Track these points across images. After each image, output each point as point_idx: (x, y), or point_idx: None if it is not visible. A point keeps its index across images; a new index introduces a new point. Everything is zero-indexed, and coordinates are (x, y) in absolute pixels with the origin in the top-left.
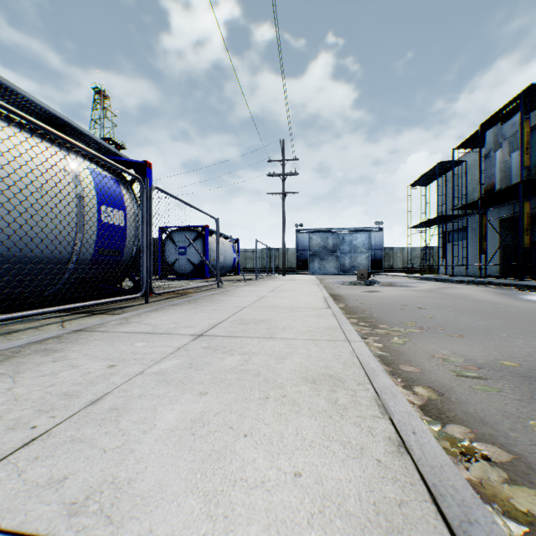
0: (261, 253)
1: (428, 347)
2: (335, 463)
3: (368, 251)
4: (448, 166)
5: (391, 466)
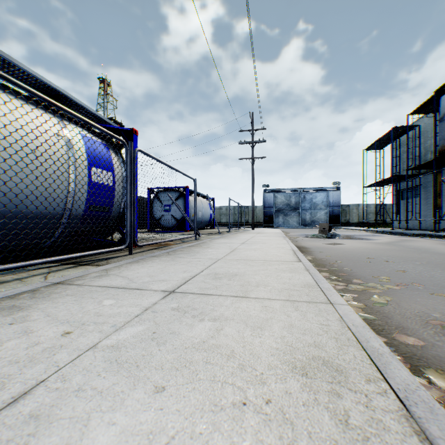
0: (233, 210)
1: (415, 308)
2: None
3: (326, 208)
4: (402, 130)
5: None
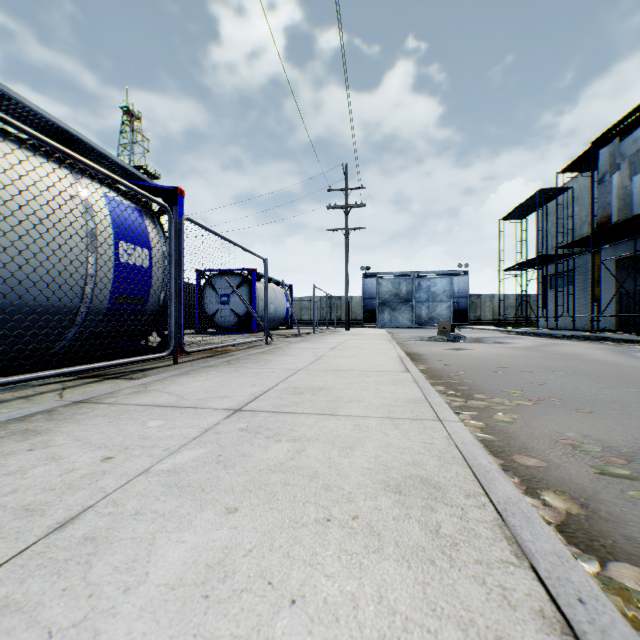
0: (320, 302)
1: (546, 427)
2: None
3: (449, 300)
4: (550, 194)
5: None
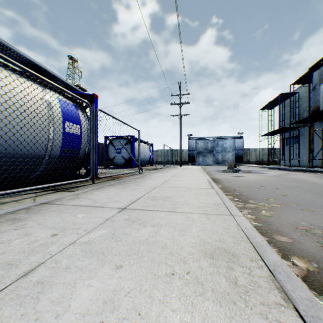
0: (166, 152)
1: (289, 219)
2: None
3: (233, 151)
4: (286, 96)
5: None
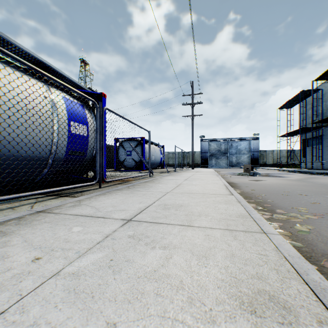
0: (178, 154)
1: None
2: None
3: (248, 153)
4: (307, 93)
5: None
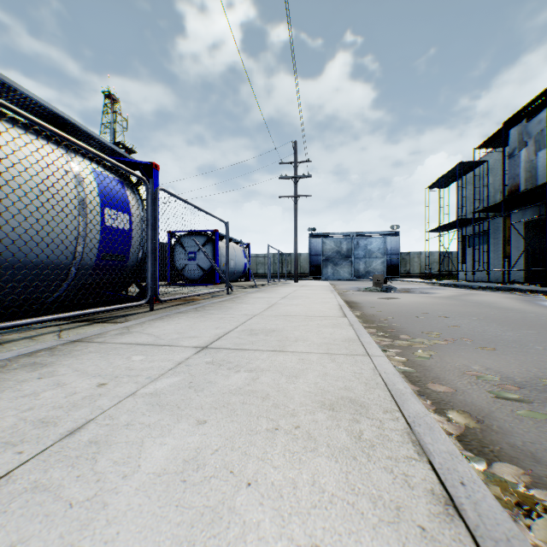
0: (273, 258)
1: (457, 361)
2: (364, 531)
3: (383, 256)
4: (468, 167)
5: (440, 539)
